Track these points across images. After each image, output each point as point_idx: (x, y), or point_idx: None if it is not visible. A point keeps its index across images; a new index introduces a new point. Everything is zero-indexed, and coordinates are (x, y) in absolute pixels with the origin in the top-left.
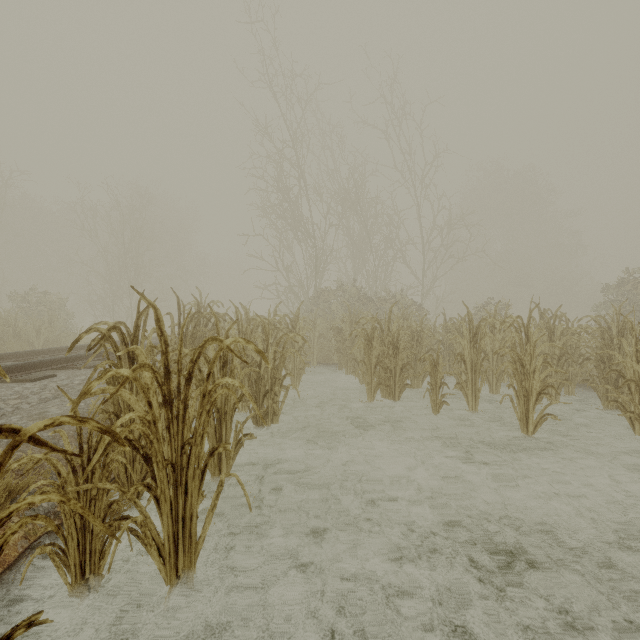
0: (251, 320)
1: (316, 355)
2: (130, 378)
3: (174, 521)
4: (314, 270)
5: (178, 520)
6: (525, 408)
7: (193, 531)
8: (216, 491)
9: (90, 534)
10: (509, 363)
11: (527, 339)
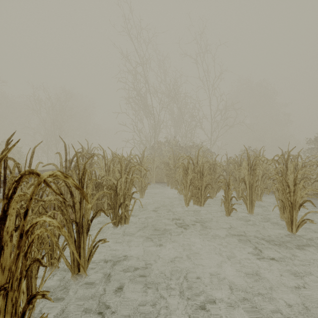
0: (113, 157)
1: (154, 177)
2: None
3: None
4: (154, 132)
5: None
6: (290, 215)
7: None
8: None
9: None
10: (279, 185)
11: (286, 169)
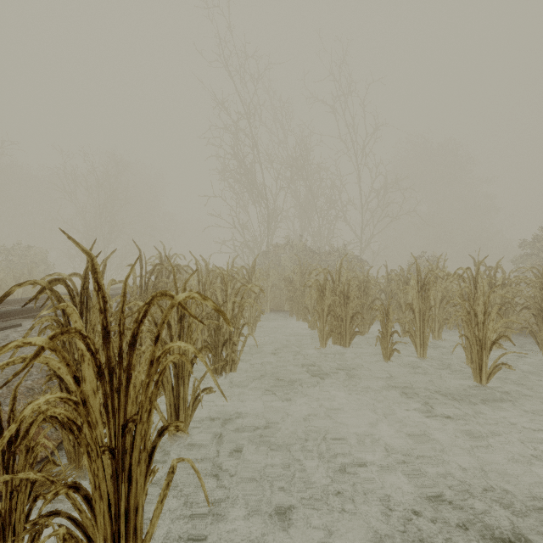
0: (210, 271)
1: (269, 303)
2: (46, 348)
3: (114, 518)
4: (266, 227)
5: (119, 515)
6: (478, 357)
7: (138, 526)
8: (166, 479)
9: (11, 533)
10: (462, 313)
11: (475, 289)
